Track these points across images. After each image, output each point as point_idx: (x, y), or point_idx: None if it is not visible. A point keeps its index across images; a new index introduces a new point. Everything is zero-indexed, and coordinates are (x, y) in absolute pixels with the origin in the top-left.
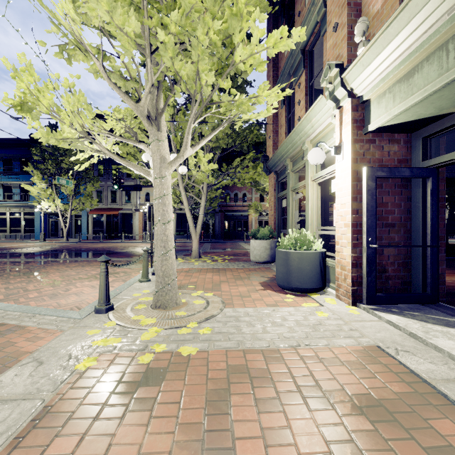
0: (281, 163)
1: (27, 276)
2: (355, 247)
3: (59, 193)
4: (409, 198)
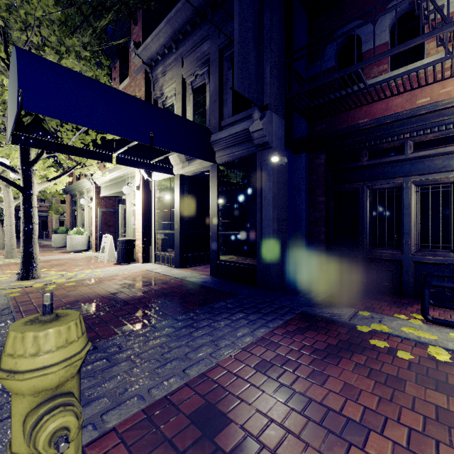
0: (73, 192)
1: None
2: (97, 233)
3: None
4: (116, 217)
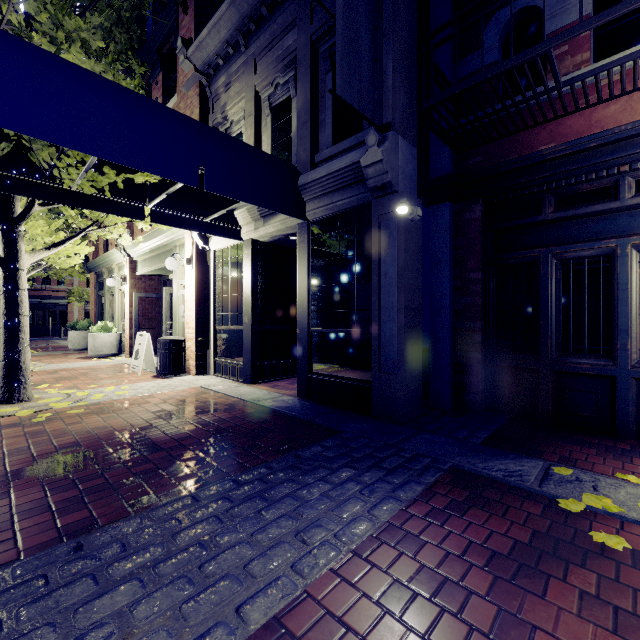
0: (99, 269)
1: None
2: (132, 329)
3: None
4: (160, 306)
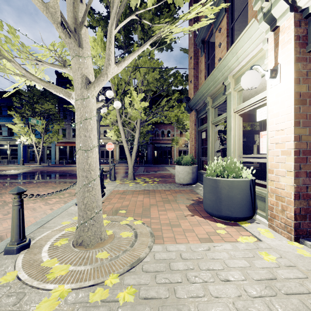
0: (201, 101)
1: None
2: (298, 176)
3: (34, 130)
4: None
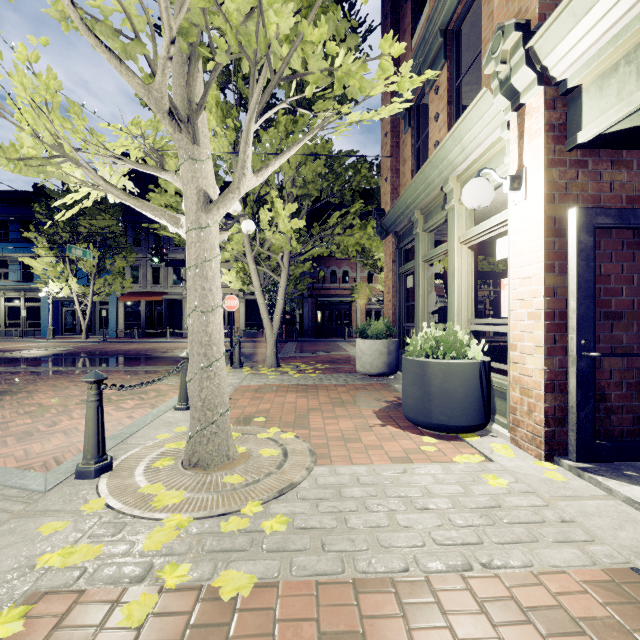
0: (405, 219)
1: (0, 397)
2: (551, 354)
3: (75, 269)
4: None
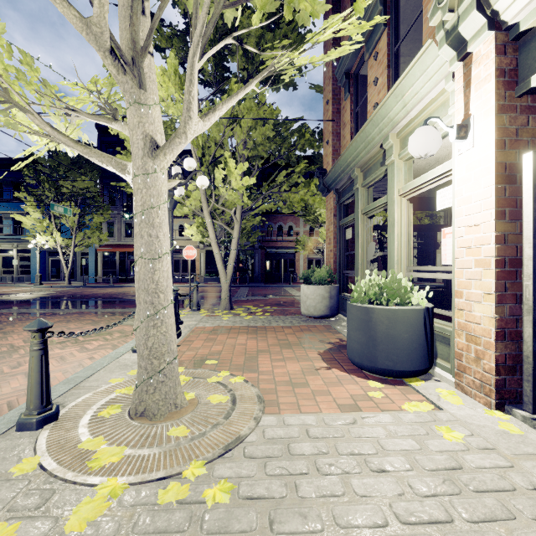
0: (345, 176)
1: None
2: (502, 302)
3: (59, 224)
4: None
